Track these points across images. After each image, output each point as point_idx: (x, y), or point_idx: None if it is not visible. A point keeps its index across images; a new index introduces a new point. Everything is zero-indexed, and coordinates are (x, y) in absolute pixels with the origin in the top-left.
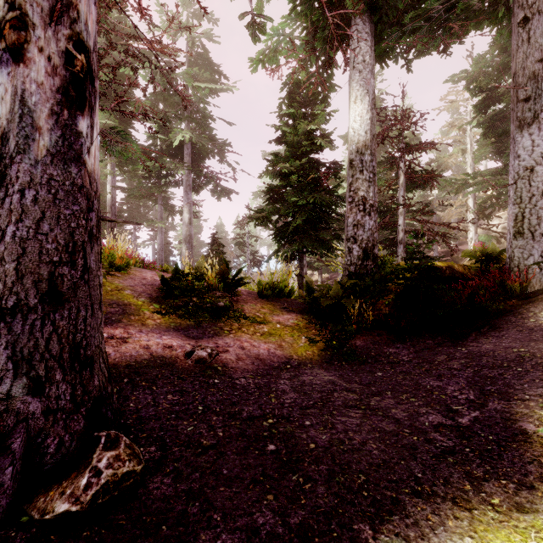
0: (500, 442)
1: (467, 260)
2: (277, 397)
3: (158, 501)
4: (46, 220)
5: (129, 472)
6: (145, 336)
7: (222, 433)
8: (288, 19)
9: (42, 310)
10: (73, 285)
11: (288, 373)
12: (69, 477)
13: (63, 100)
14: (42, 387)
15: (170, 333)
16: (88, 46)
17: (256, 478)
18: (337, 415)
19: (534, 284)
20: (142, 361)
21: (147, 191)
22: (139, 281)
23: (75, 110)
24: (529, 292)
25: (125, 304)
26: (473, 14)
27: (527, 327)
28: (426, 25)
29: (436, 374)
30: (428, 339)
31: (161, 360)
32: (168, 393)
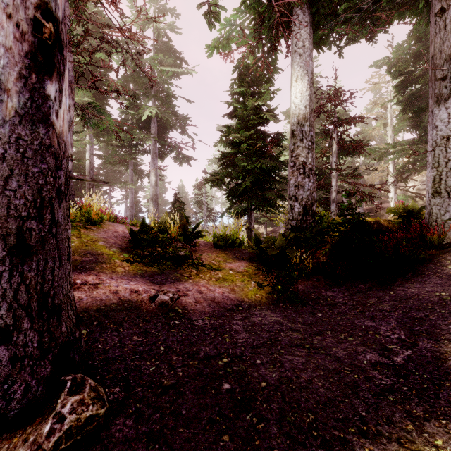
0: (434, 381)
1: (391, 215)
2: (231, 337)
3: (119, 444)
4: (14, 177)
5: (92, 415)
6: (115, 282)
7: (182, 372)
8: (238, 11)
9: (10, 262)
10: (41, 238)
11: (240, 314)
12: (34, 422)
13: (31, 65)
14: (10, 335)
15: (136, 279)
16: (57, 16)
17: (213, 418)
18: (284, 353)
19: (449, 236)
20: (111, 304)
21: (120, 158)
22: (111, 233)
23: (43, 75)
24: (446, 243)
25: (98, 253)
26: (396, 6)
27: (446, 273)
28: (356, 16)
29: (369, 315)
30: (360, 284)
31: (128, 303)
32: (133, 334)
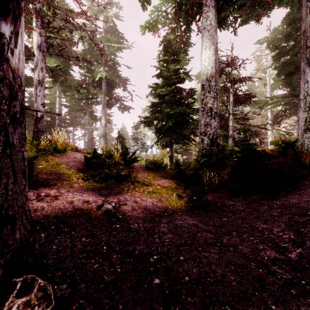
0: None
1: (272, 146)
2: (159, 237)
3: None
4: None
5: None
6: (71, 194)
7: (120, 269)
8: (163, 1)
9: None
10: None
11: (166, 219)
12: None
13: None
14: None
15: (88, 192)
16: None
17: None
18: (201, 251)
19: None
20: (67, 212)
21: (80, 107)
22: (72, 159)
23: None
24: None
25: (60, 173)
26: None
27: None
28: (249, 2)
29: (263, 219)
30: (253, 195)
31: (80, 211)
32: (82, 236)
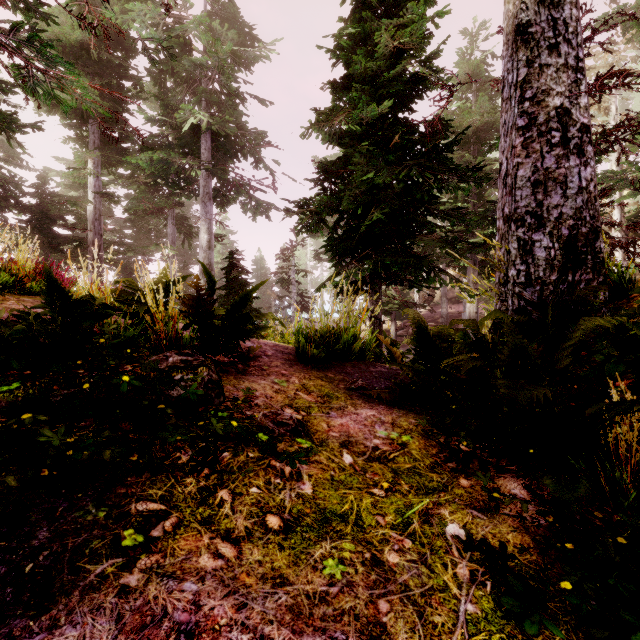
0: None
1: None
2: None
3: None
4: None
5: None
6: None
7: None
8: None
9: None
10: None
11: None
12: None
13: None
14: None
15: None
16: None
17: None
18: None
19: None
20: None
21: (152, 204)
22: None
23: None
24: None
25: None
26: None
27: None
28: None
29: None
30: None
31: None
32: None
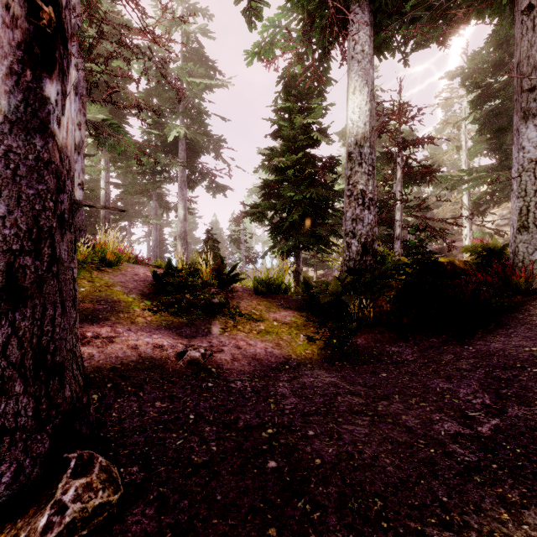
0: (530, 457)
1: (467, 255)
2: (277, 402)
3: None
4: (3, 200)
5: (102, 504)
6: (134, 335)
7: (216, 447)
8: (284, 10)
9: None
10: (38, 278)
11: (287, 375)
12: (27, 514)
13: (25, 58)
14: None
15: (161, 332)
16: None
17: (255, 506)
18: (342, 423)
19: None
20: (129, 362)
21: (141, 187)
22: (131, 277)
23: (41, 71)
24: (534, 288)
25: (114, 300)
26: (474, 3)
27: (536, 324)
28: (426, 15)
29: (445, 375)
30: (431, 337)
31: (150, 361)
32: (156, 399)
